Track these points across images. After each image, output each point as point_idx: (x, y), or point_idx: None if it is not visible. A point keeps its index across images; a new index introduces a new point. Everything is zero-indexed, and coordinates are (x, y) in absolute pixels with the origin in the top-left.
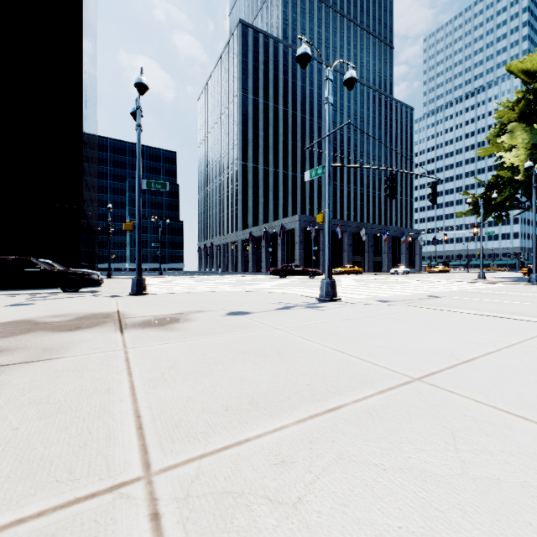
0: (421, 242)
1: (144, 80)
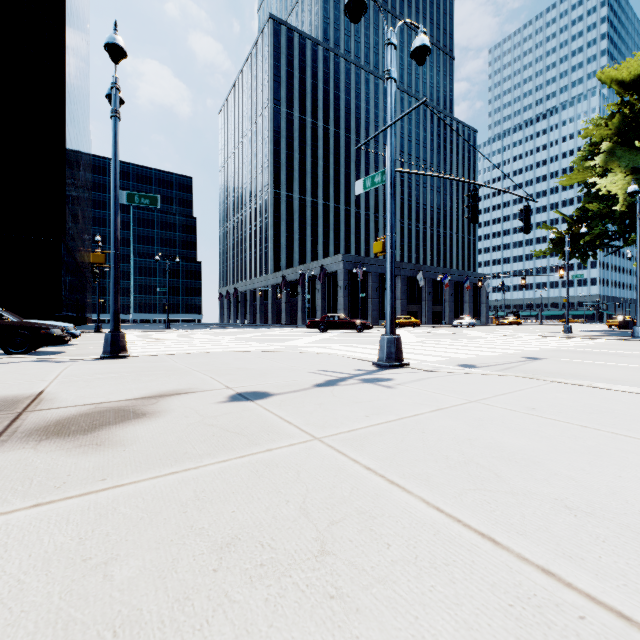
0: (488, 289)
1: (119, 41)
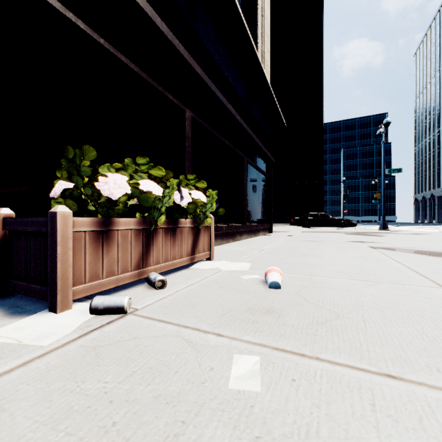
0: None
1: (389, 120)
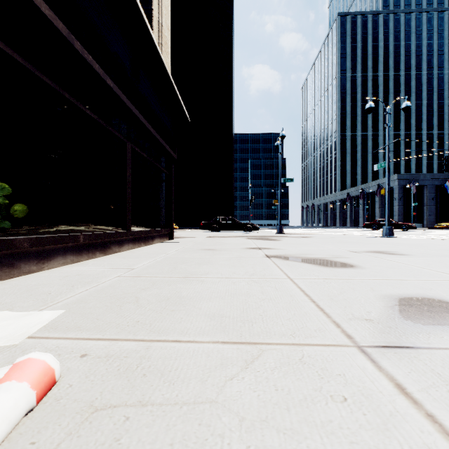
0: None
1: (284, 134)
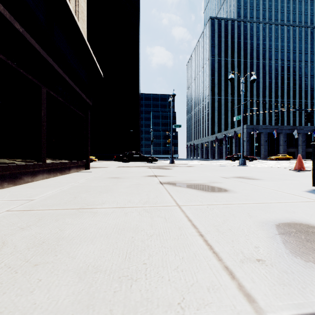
0: None
1: (175, 93)
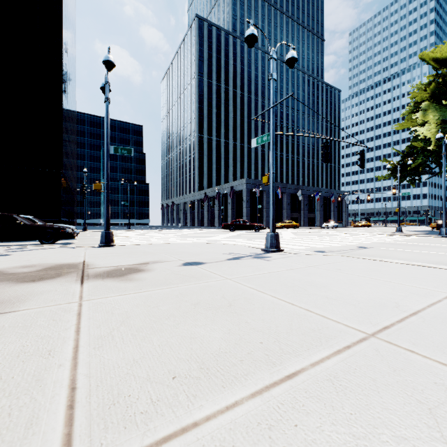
0: (347, 202)
1: (111, 58)
